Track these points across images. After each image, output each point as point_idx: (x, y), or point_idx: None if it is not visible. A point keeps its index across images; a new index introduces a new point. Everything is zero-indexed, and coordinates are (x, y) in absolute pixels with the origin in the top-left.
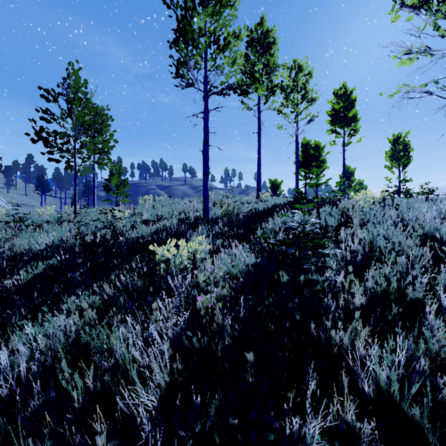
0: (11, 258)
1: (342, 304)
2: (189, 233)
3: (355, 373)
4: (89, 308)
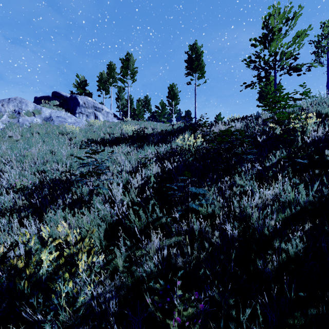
0: None
1: None
2: None
3: None
4: None
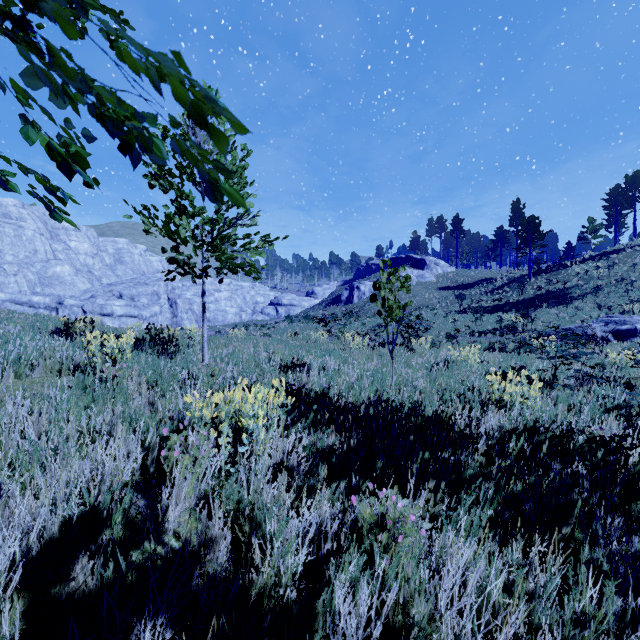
0: None
1: None
2: None
3: None
4: None
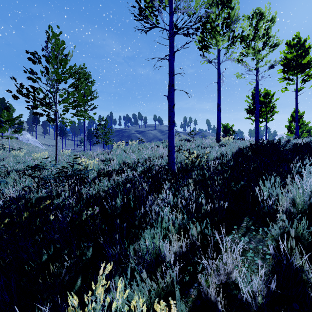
0: None
1: None
2: (150, 198)
3: None
4: None
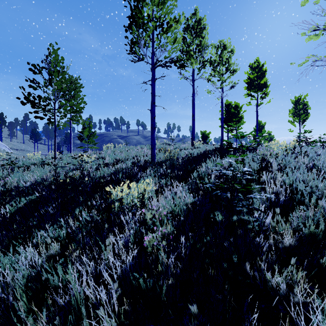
0: (4, 192)
1: (271, 243)
2: (139, 174)
3: (292, 318)
4: (56, 240)
